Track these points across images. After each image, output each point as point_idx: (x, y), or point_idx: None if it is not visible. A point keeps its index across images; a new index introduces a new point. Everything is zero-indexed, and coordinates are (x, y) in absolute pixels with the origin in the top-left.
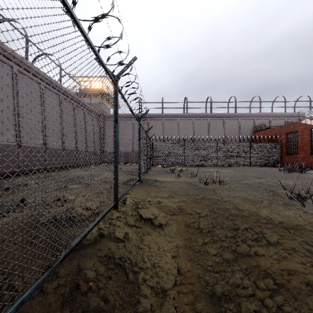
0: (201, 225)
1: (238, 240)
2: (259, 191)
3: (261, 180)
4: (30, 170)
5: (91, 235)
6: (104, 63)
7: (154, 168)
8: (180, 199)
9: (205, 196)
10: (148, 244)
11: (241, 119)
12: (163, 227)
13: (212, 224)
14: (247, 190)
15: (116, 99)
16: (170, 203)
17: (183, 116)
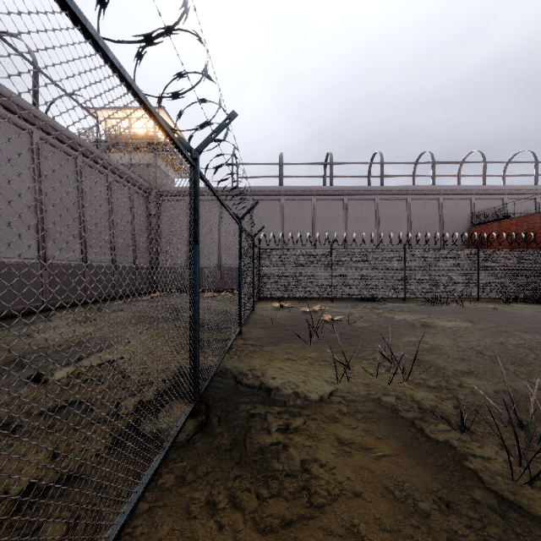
0: None
1: None
2: None
3: None
4: None
5: None
6: None
7: (262, 309)
8: None
9: None
10: None
11: (444, 198)
12: None
13: None
14: None
15: None
16: None
17: (324, 191)
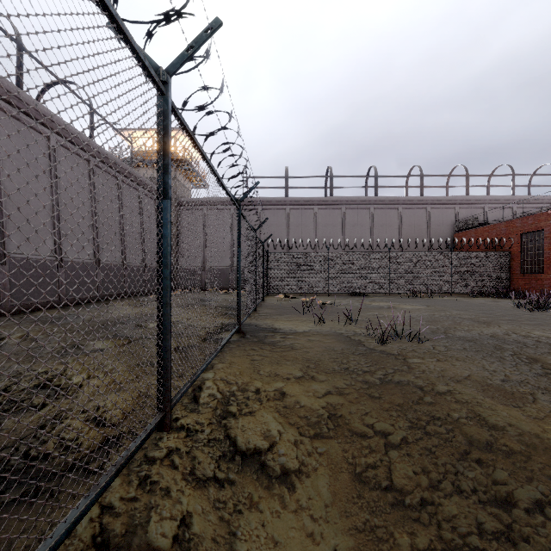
0: (397, 477)
1: None
2: (507, 362)
3: (494, 330)
4: (25, 306)
5: (64, 549)
6: None
7: (270, 300)
8: (330, 385)
9: (388, 378)
10: None
11: (431, 207)
12: (291, 479)
13: (427, 475)
14: (477, 358)
15: (164, 134)
16: (309, 399)
17: (325, 202)
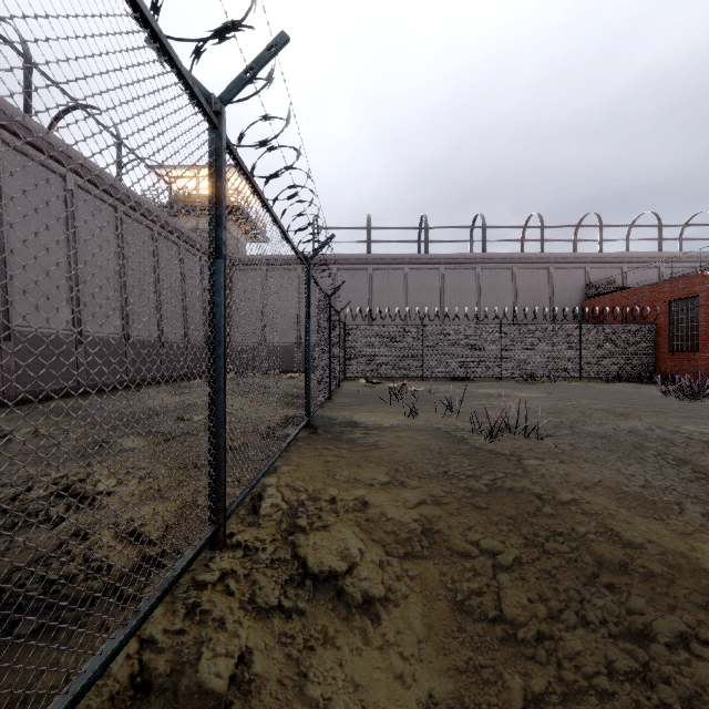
0: (508, 606)
1: (672, 703)
2: (649, 464)
3: (633, 424)
4: (34, 394)
5: (96, 691)
6: (148, 11)
7: (348, 386)
8: (425, 493)
9: (498, 483)
10: (326, 697)
11: (555, 267)
12: (376, 609)
13: (545, 603)
14: (611, 459)
15: (217, 177)
16: (398, 510)
17: (418, 260)
